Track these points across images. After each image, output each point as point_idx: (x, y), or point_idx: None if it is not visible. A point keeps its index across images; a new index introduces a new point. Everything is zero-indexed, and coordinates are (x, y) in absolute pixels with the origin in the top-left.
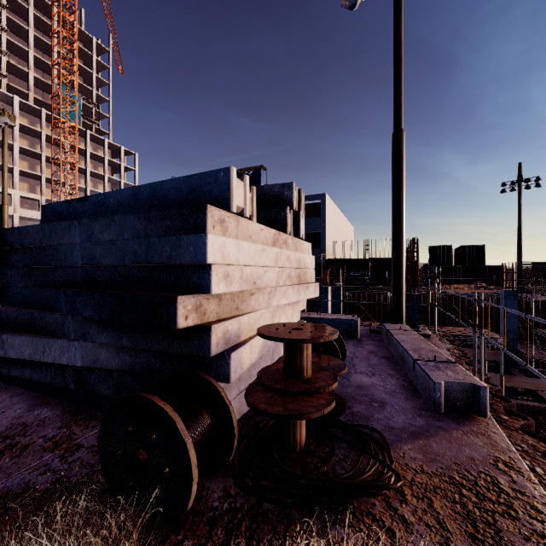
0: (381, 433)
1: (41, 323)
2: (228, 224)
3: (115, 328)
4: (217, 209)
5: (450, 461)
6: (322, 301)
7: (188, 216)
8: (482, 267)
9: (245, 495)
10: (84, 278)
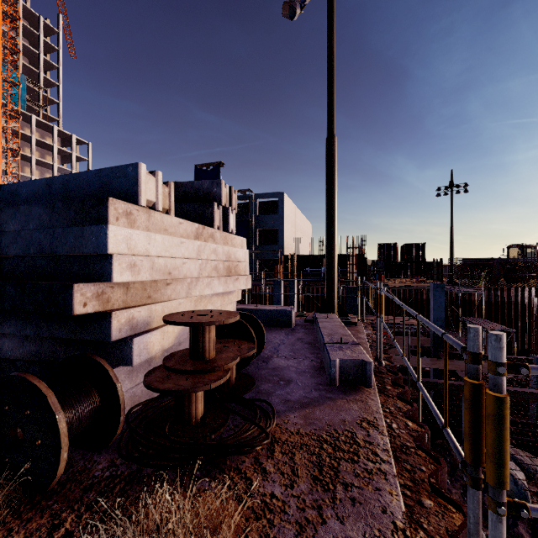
0: (271, 404)
1: None
2: (136, 217)
3: (19, 318)
4: (121, 202)
5: (325, 424)
6: (275, 295)
7: (91, 208)
8: (422, 263)
9: (129, 464)
10: None
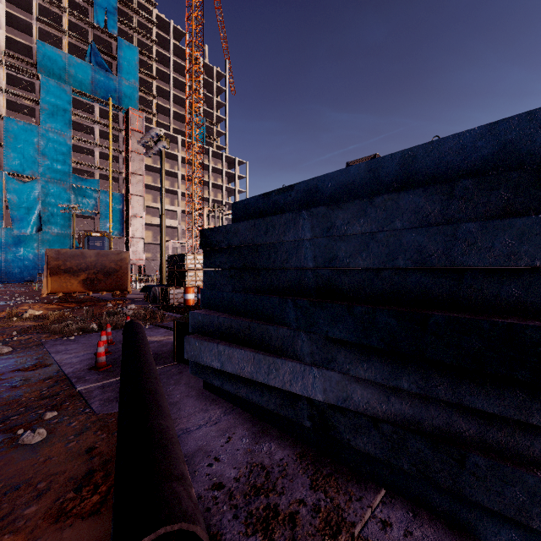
0: None
1: (261, 337)
2: None
3: (385, 360)
4: None
5: None
6: None
7: None
8: None
9: None
10: (316, 284)
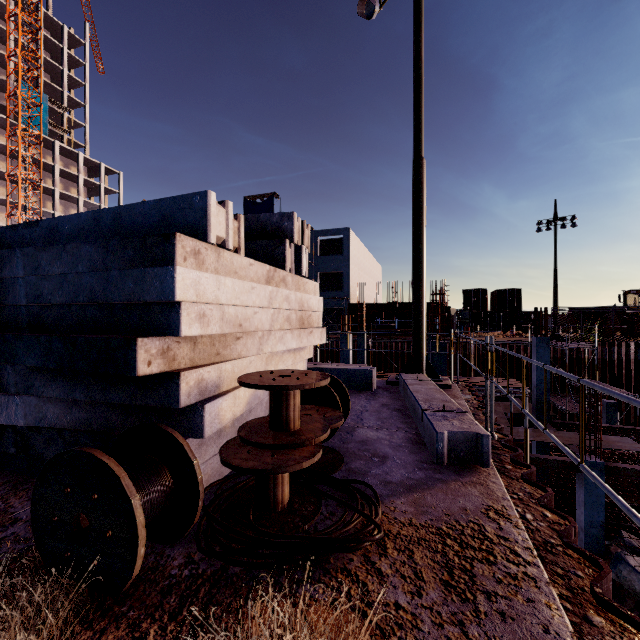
0: (372, 487)
1: None
2: (205, 257)
3: (66, 379)
4: (189, 238)
5: (442, 513)
6: (342, 351)
7: (154, 246)
8: (518, 313)
9: (210, 560)
10: (28, 320)
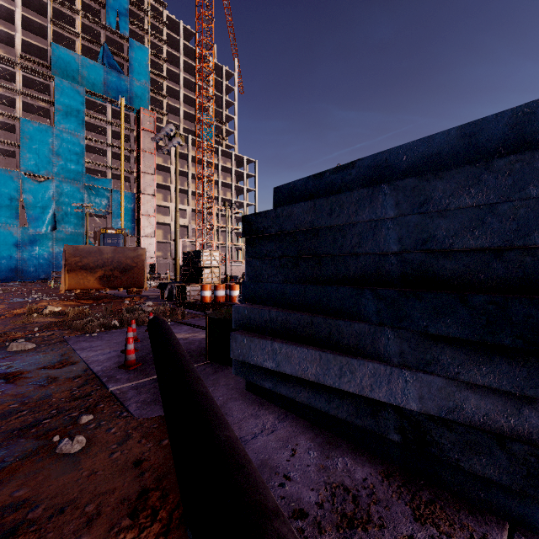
0: None
1: (328, 333)
2: None
3: (517, 363)
4: None
5: None
6: None
7: None
8: None
9: None
10: (402, 271)
